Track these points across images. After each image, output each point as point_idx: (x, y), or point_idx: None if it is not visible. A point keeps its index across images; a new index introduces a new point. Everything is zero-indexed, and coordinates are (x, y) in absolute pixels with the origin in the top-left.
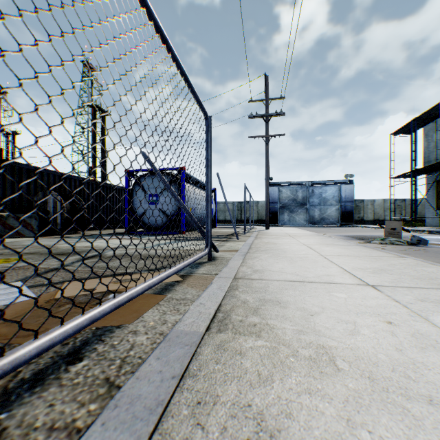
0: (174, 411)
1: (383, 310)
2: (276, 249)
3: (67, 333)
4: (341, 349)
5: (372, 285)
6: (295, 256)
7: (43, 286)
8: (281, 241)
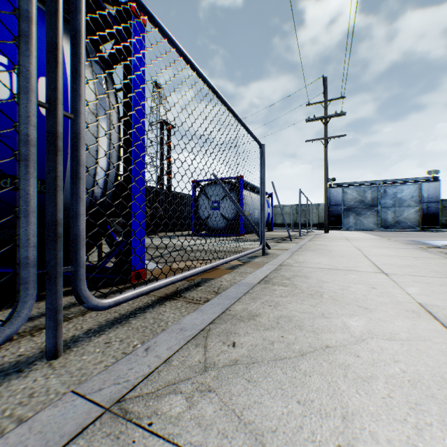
0: (243, 299)
1: (376, 283)
2: (324, 249)
3: (197, 272)
4: (329, 293)
5: (386, 273)
6: (338, 254)
7: (161, 263)
8: (333, 243)
